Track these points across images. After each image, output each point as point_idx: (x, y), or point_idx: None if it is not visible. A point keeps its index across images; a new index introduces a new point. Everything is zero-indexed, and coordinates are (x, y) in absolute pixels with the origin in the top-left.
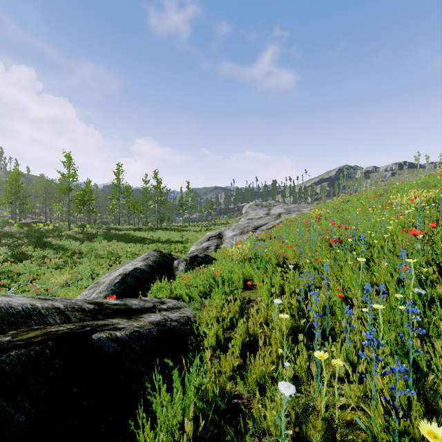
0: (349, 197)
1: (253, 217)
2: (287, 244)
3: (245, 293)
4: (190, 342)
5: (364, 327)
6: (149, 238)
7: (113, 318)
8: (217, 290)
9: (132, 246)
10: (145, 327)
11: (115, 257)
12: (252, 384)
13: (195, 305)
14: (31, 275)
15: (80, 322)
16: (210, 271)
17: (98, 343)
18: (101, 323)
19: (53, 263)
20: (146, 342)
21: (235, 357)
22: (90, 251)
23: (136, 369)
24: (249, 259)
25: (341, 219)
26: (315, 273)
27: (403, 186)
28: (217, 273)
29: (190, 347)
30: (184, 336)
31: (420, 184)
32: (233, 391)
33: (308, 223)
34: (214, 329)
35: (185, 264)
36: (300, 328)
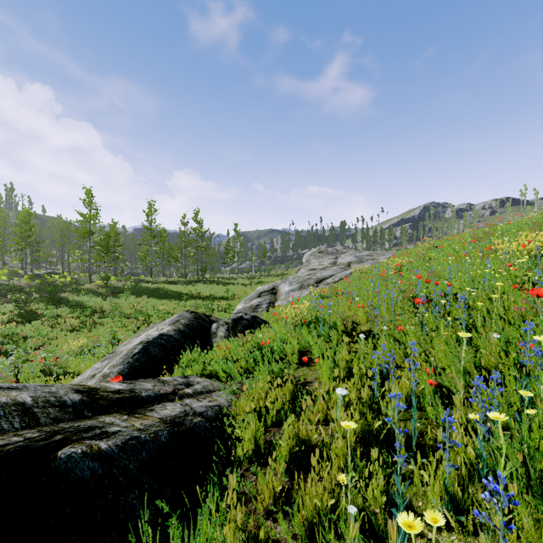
0: (437, 242)
1: (315, 267)
2: (358, 302)
3: (300, 371)
4: (218, 448)
5: (469, 433)
6: (187, 293)
7: (108, 413)
8: (262, 368)
9: (165, 304)
10: (150, 429)
11: (144, 318)
12: (300, 526)
13: (233, 387)
14: (40, 340)
15: (53, 424)
16: (258, 339)
17: (66, 464)
18: (84, 425)
19: (68, 324)
20: (147, 454)
21: (279, 476)
22: (113, 309)
23: (124, 503)
24: (308, 323)
25: (429, 271)
26: (395, 347)
27: (509, 227)
28: (264, 343)
29: (215, 458)
30: (209, 439)
31: (531, 225)
32: (272, 535)
33: (385, 275)
34: (251, 429)
35: (226, 328)
36: (374, 433)
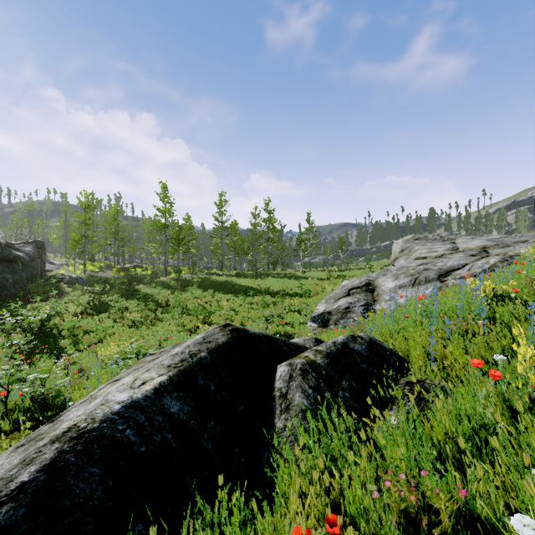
0: None
1: (425, 254)
2: None
3: None
4: None
5: None
6: (255, 288)
7: None
8: None
9: (231, 299)
10: None
11: (203, 316)
12: None
13: None
14: (97, 336)
15: None
16: None
17: None
18: None
19: (129, 319)
20: None
21: None
22: (175, 303)
23: None
24: None
25: None
26: None
27: None
28: None
29: None
30: None
31: None
32: None
33: None
34: None
35: (312, 382)
36: None
